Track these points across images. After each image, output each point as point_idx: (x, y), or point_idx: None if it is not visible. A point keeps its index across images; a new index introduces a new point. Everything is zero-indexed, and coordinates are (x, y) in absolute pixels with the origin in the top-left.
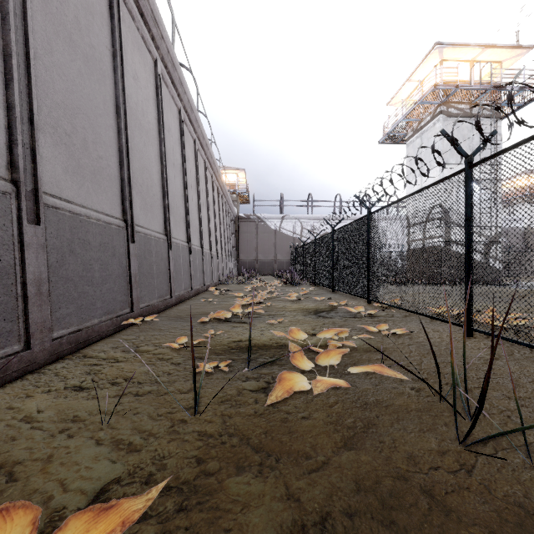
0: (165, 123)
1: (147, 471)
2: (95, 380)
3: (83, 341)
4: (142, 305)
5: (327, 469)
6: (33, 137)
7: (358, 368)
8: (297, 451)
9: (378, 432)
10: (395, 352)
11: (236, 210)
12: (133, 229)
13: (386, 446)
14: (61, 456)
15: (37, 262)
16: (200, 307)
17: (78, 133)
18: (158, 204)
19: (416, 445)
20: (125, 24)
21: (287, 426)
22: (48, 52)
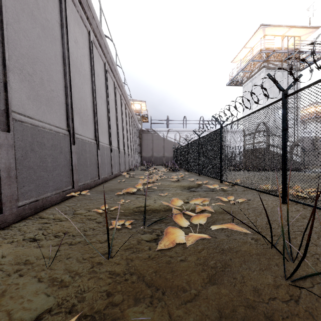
0: (95, 71)
1: (71, 302)
2: (44, 233)
3: (40, 207)
4: (80, 184)
5: (198, 300)
6: (5, 75)
7: (217, 225)
8: (177, 286)
9: (232, 271)
10: (239, 214)
11: (140, 126)
12: (74, 136)
13: (238, 282)
14: (11, 291)
15: (7, 156)
16: (117, 185)
17: (37, 74)
18: (91, 121)
19: (258, 281)
20: (69, 8)
21: (170, 267)
22: (17, 21)
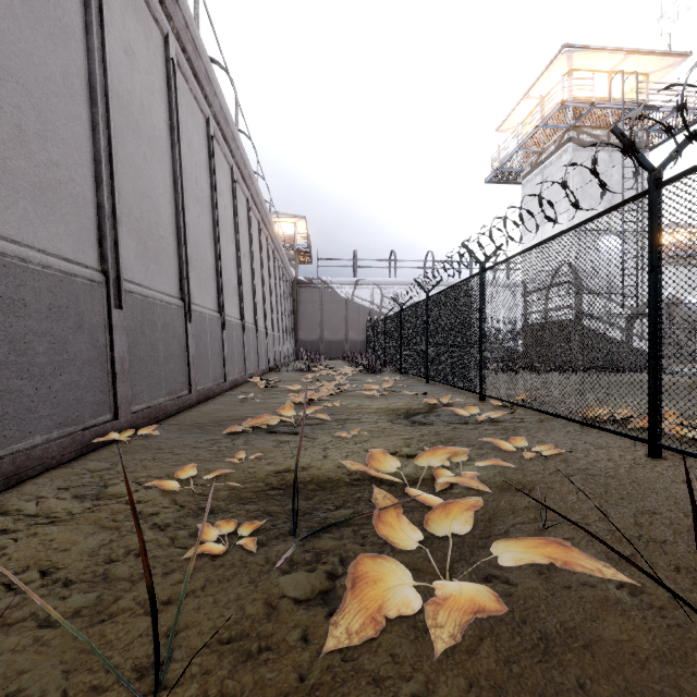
0: (183, 133)
1: None
2: None
3: (5, 478)
4: (136, 408)
5: None
6: None
7: (514, 548)
8: None
9: None
10: (552, 492)
11: (294, 272)
12: (119, 287)
13: None
14: None
15: None
16: (234, 408)
17: (3, 112)
18: (170, 251)
19: None
20: None
21: None
22: None
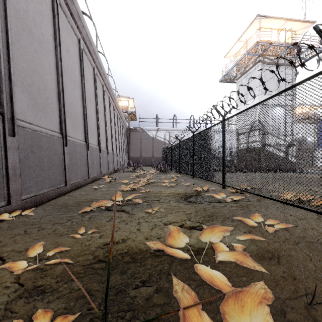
0: (63, 43)
1: None
2: None
3: None
4: (26, 196)
5: None
6: None
7: None
8: None
9: None
10: (294, 259)
11: (127, 124)
12: (13, 123)
13: None
14: None
15: None
16: (90, 193)
17: None
18: (53, 106)
19: None
20: None
21: None
22: None
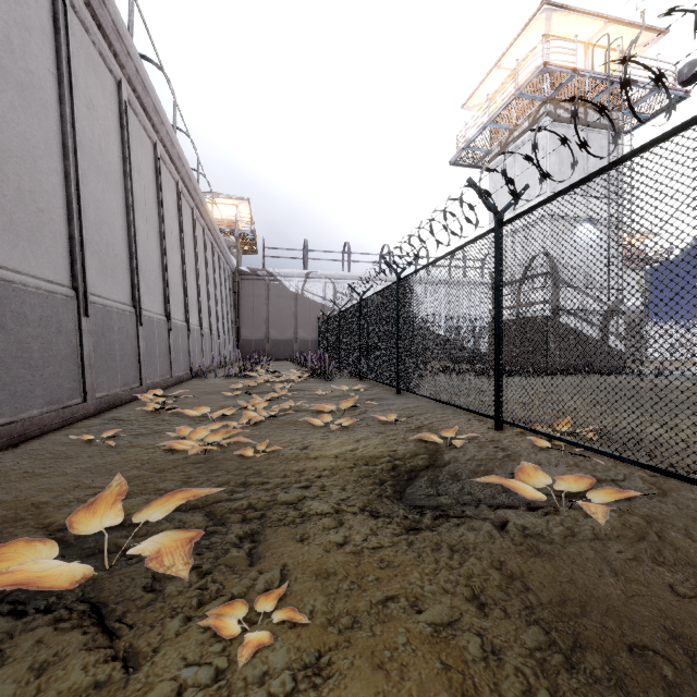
0: None
1: None
2: None
3: None
4: None
5: None
6: None
7: None
8: None
9: None
10: None
11: (235, 261)
12: None
13: None
14: None
15: None
16: (45, 468)
17: None
18: None
19: None
20: None
21: None
22: None
